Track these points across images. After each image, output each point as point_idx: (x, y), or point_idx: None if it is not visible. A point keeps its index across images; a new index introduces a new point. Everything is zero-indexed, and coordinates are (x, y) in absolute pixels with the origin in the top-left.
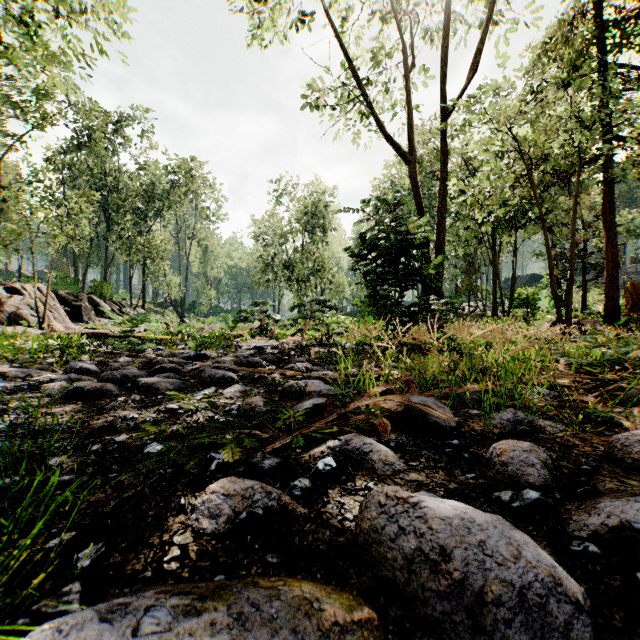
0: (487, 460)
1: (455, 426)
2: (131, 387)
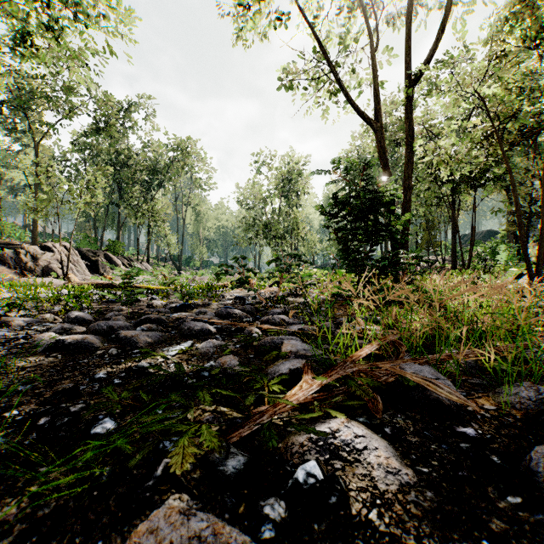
0: (530, 471)
1: (461, 404)
2: (115, 338)
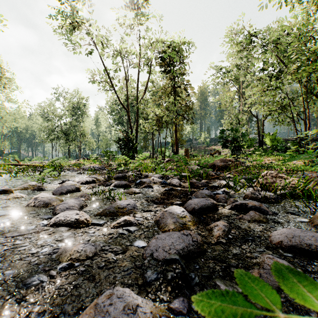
0: None
1: None
2: None
